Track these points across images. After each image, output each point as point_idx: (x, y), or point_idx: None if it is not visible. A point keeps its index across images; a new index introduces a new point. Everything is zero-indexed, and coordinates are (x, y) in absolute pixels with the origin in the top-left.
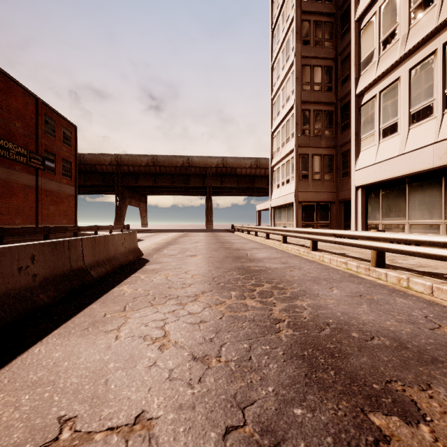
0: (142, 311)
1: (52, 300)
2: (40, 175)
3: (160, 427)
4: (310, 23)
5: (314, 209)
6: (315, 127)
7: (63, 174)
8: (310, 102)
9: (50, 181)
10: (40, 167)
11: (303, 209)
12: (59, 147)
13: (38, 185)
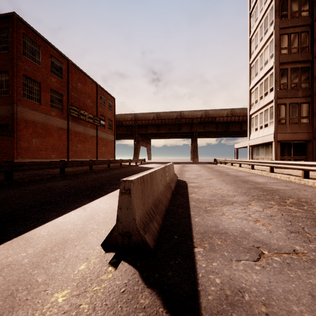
0: (224, 207)
1: (170, 198)
2: (98, 129)
3: (313, 256)
4: (287, 0)
5: (291, 147)
6: (292, 82)
7: (108, 128)
8: (287, 62)
9: (103, 132)
10: (99, 125)
11: (281, 147)
12: (106, 111)
13: (97, 135)
